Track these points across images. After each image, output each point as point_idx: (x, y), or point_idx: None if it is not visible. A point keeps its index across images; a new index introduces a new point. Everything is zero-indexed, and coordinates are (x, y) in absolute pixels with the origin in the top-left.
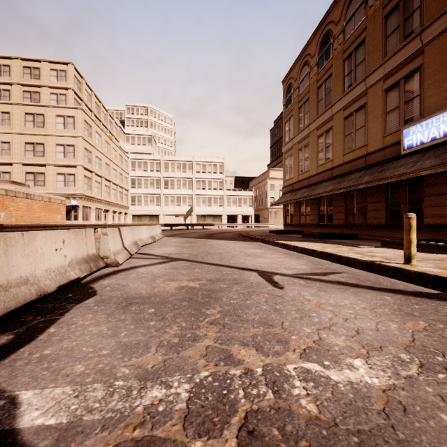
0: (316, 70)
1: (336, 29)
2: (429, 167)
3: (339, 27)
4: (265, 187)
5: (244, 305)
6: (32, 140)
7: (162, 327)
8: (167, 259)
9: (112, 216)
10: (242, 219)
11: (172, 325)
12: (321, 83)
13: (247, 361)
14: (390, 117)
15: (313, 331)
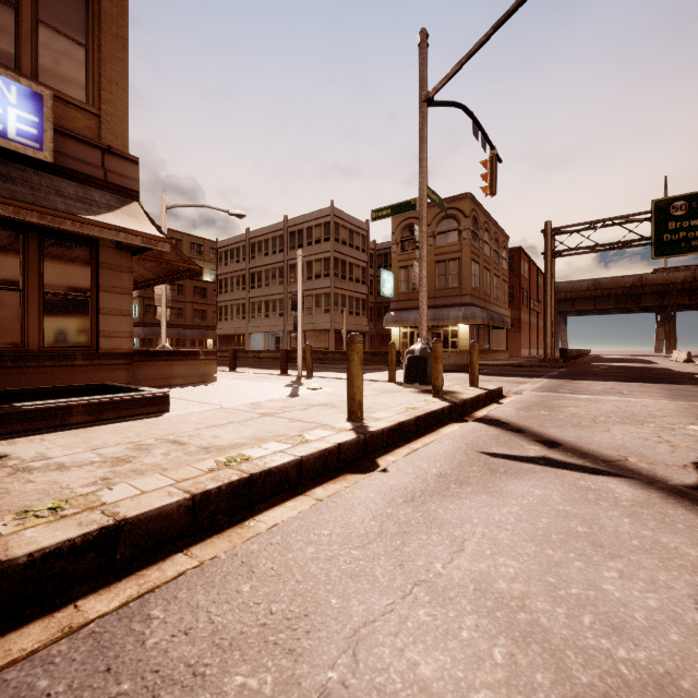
0: None
1: None
2: (2, 198)
3: None
4: None
5: None
6: None
7: None
8: None
9: None
10: None
11: None
12: None
13: None
14: None
15: None
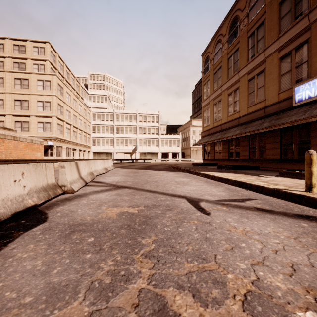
0: (227, 46)
1: (242, 15)
2: None
3: (244, 13)
4: (189, 132)
5: (176, 233)
6: (20, 97)
7: (97, 261)
8: (114, 186)
9: (79, 153)
10: (172, 155)
11: (107, 259)
12: (231, 55)
13: (184, 315)
14: (284, 78)
15: (248, 267)
